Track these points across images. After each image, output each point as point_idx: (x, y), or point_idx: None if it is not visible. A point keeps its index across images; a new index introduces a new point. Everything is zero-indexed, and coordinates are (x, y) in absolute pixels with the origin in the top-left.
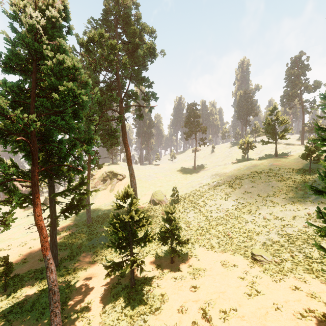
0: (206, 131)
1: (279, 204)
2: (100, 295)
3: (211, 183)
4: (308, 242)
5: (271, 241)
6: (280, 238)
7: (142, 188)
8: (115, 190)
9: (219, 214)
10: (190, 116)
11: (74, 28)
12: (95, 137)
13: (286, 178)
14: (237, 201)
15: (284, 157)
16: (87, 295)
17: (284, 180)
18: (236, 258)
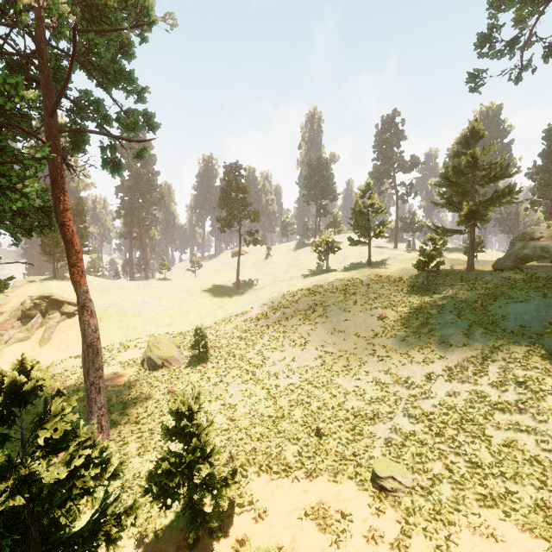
0: (258, 219)
1: (398, 351)
2: None
3: (271, 315)
4: (466, 429)
5: (400, 434)
6: (414, 424)
7: (127, 332)
8: (54, 341)
9: (293, 380)
10: (229, 189)
11: None
12: None
13: (395, 301)
14: (323, 349)
15: (383, 267)
16: None
17: (394, 305)
18: (341, 490)
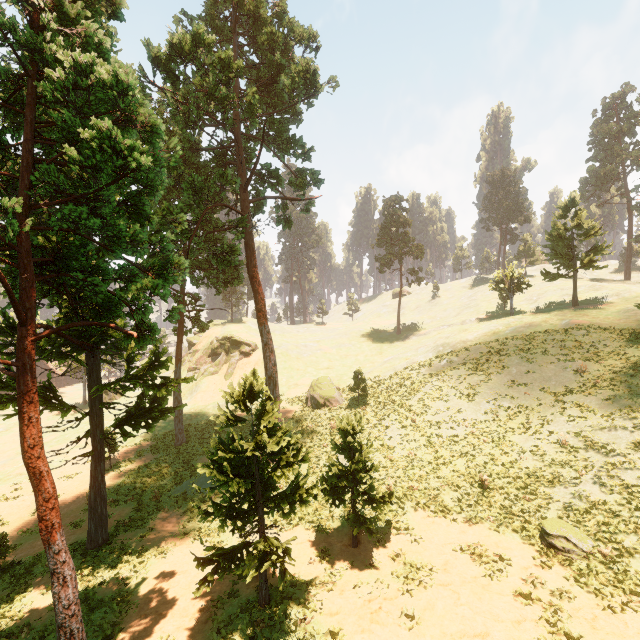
0: (422, 254)
1: (597, 411)
2: (189, 622)
3: (435, 363)
4: None
5: (585, 501)
6: (607, 494)
7: (291, 372)
8: (235, 376)
9: (457, 432)
10: (389, 224)
11: (126, 5)
12: (178, 260)
13: (605, 352)
14: (496, 403)
15: (595, 308)
16: (160, 621)
17: (602, 357)
18: (503, 540)
